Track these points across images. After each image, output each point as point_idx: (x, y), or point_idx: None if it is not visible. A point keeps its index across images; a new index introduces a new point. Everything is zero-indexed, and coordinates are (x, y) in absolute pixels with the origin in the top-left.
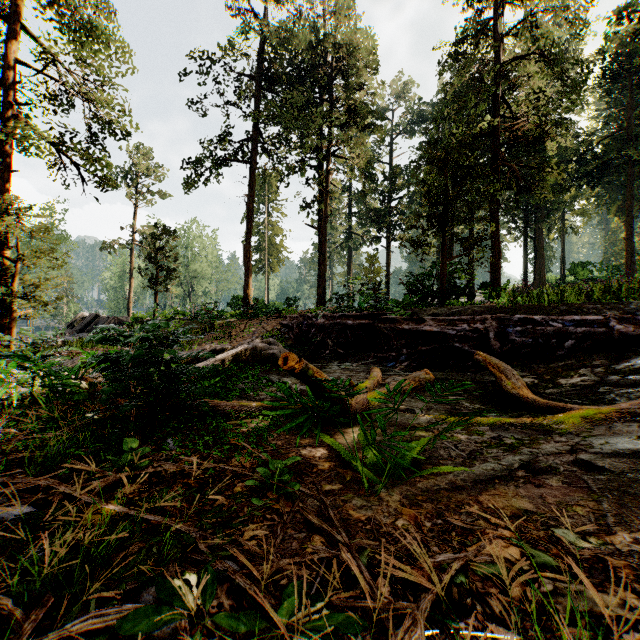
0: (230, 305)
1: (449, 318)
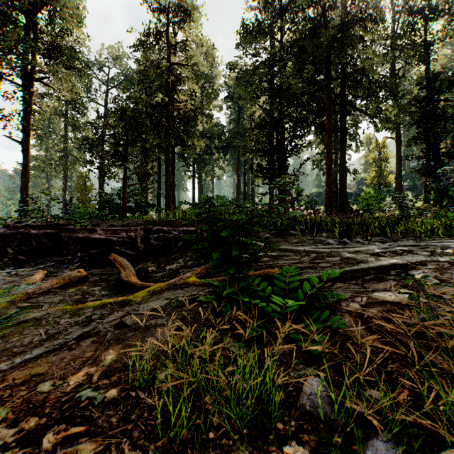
0: None
1: (114, 228)
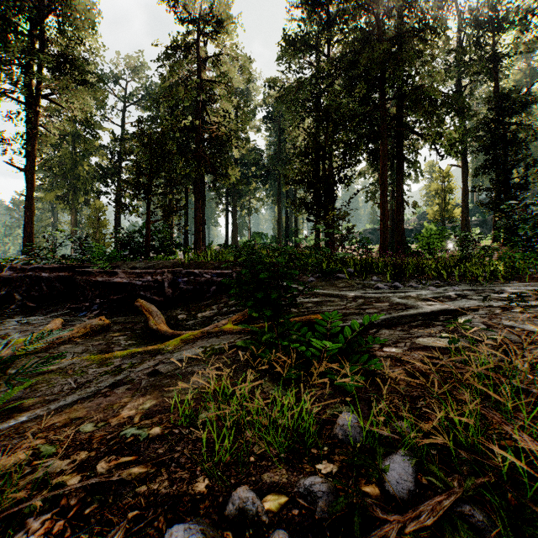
0: None
1: (138, 271)
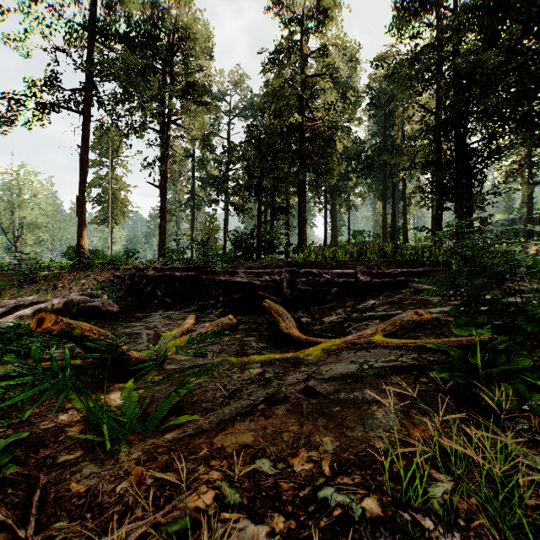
0: (65, 255)
1: (256, 271)
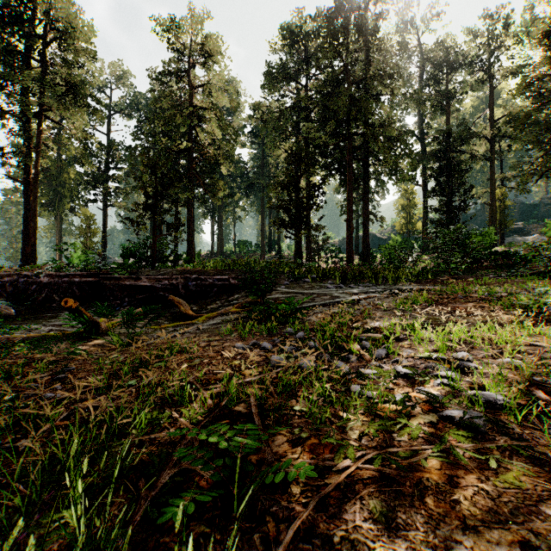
0: None
1: (157, 277)
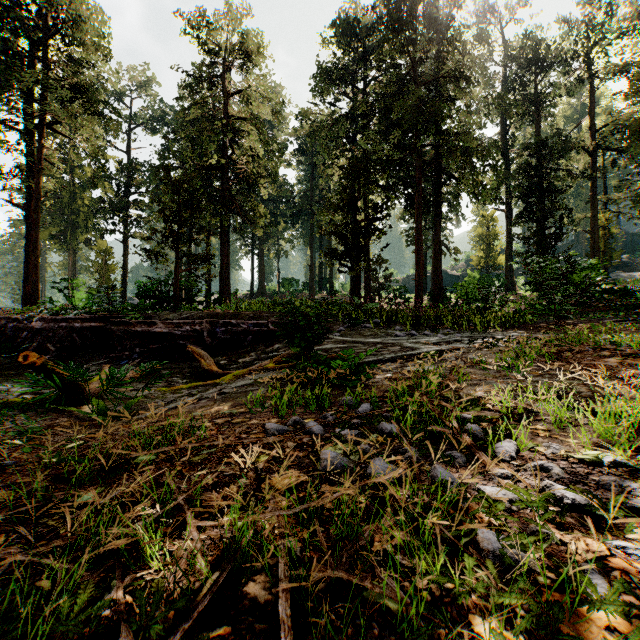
0: None
1: (176, 322)
